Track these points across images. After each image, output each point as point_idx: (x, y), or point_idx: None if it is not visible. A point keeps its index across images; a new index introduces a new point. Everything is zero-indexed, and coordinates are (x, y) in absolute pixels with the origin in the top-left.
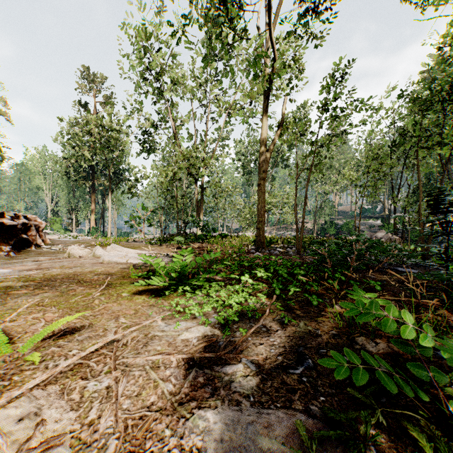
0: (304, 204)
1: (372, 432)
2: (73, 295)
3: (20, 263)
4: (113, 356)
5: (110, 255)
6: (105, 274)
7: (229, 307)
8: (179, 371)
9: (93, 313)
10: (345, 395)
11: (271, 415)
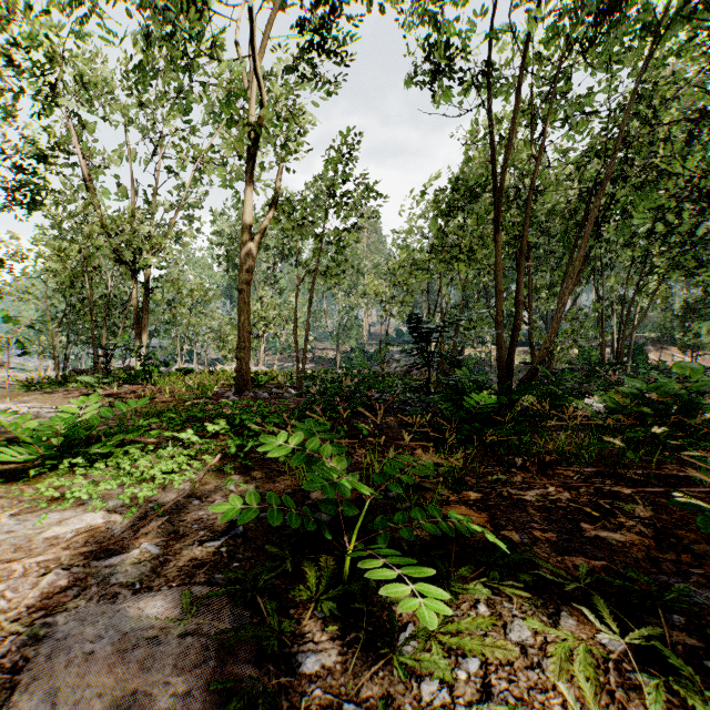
0: (308, 323)
1: (276, 582)
2: None
3: None
4: None
5: None
6: None
7: (152, 481)
8: (26, 580)
9: None
10: (266, 555)
11: (156, 596)
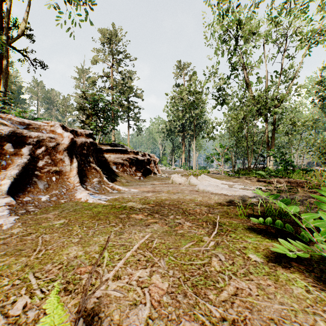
0: None
1: None
2: (182, 236)
3: (144, 185)
4: None
5: (203, 184)
6: (204, 205)
7: None
8: None
9: (224, 308)
10: None
11: None
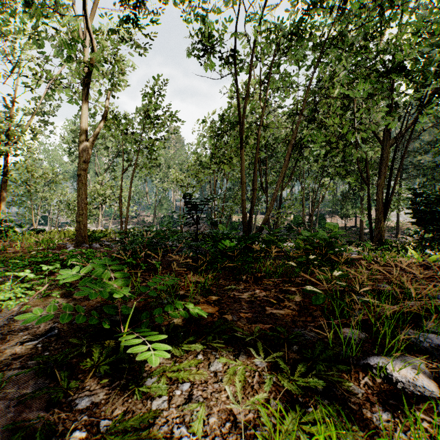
0: (128, 198)
1: (73, 360)
2: None
3: None
4: None
5: None
6: None
7: None
8: None
9: None
10: (71, 345)
11: None
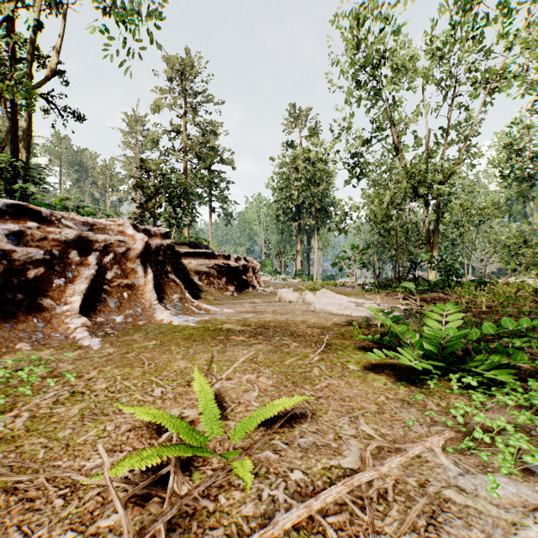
0: None
1: None
2: (287, 354)
3: (240, 304)
4: (371, 536)
5: (321, 302)
6: (318, 327)
7: None
8: None
9: (314, 392)
10: None
11: None
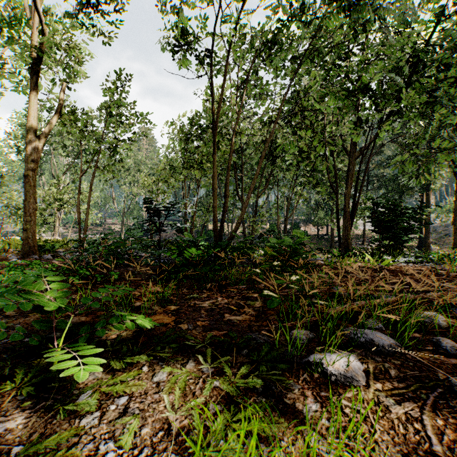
0: (88, 204)
1: None
2: None
3: None
4: None
5: None
6: None
7: None
8: None
9: None
10: None
11: None
